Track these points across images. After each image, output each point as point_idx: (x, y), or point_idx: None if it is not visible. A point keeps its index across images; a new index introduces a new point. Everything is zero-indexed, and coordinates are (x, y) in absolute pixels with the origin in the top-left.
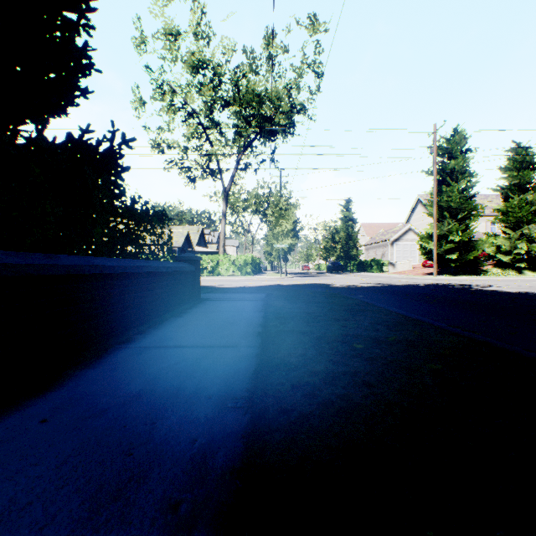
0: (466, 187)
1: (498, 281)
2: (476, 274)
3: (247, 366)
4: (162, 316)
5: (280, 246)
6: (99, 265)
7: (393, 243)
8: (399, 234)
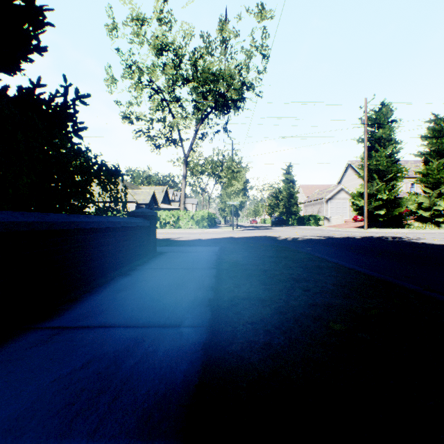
0: (393, 152)
1: (424, 234)
2: (401, 227)
3: (187, 373)
4: (107, 274)
5: (232, 203)
6: (2, 221)
7: (327, 201)
8: (333, 194)
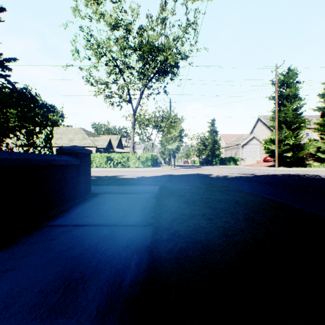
0: (297, 107)
1: None
2: (304, 166)
3: None
4: None
5: (170, 147)
6: None
7: (243, 146)
8: (247, 141)
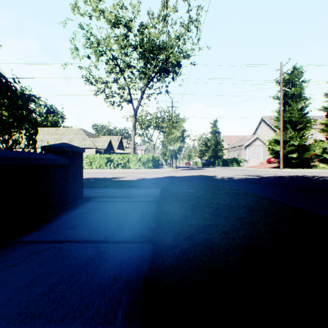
0: (303, 106)
1: None
2: (309, 167)
3: None
4: None
5: (172, 148)
6: None
7: (246, 147)
8: (250, 142)
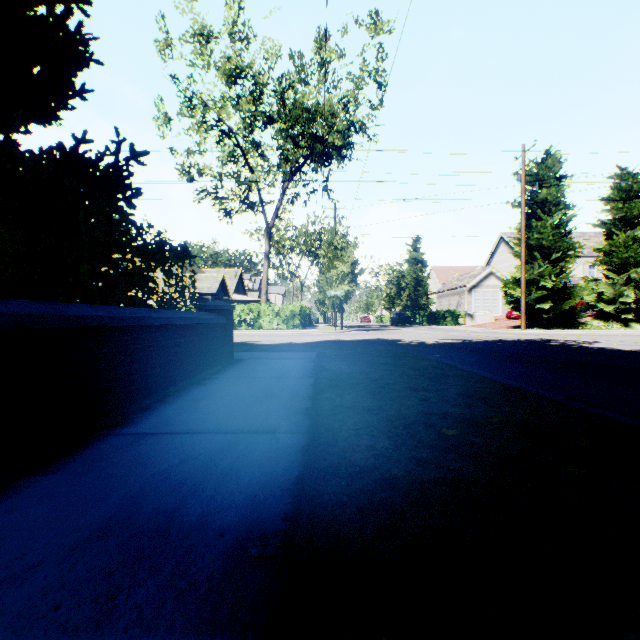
0: (561, 221)
1: (603, 336)
2: (573, 327)
3: (287, 468)
4: (178, 383)
5: (334, 293)
6: (76, 314)
7: (470, 290)
8: (479, 280)
